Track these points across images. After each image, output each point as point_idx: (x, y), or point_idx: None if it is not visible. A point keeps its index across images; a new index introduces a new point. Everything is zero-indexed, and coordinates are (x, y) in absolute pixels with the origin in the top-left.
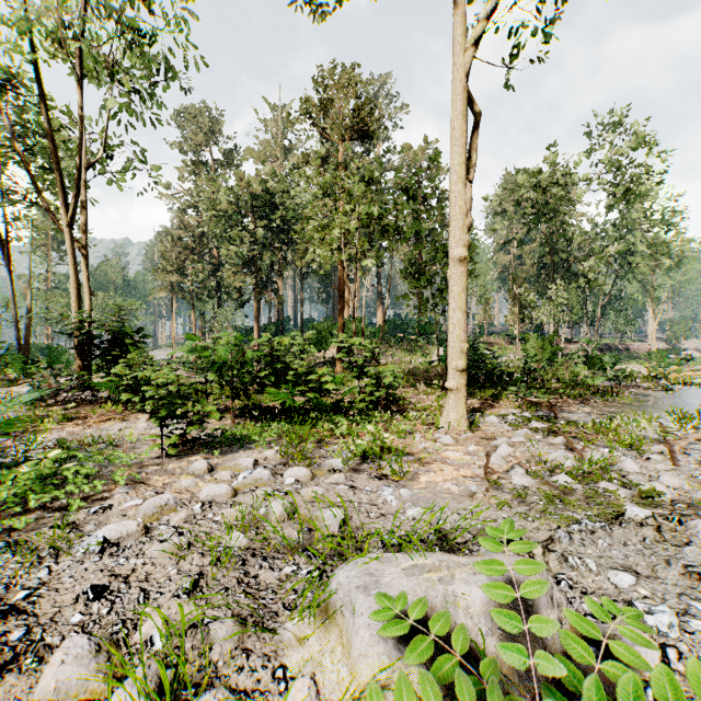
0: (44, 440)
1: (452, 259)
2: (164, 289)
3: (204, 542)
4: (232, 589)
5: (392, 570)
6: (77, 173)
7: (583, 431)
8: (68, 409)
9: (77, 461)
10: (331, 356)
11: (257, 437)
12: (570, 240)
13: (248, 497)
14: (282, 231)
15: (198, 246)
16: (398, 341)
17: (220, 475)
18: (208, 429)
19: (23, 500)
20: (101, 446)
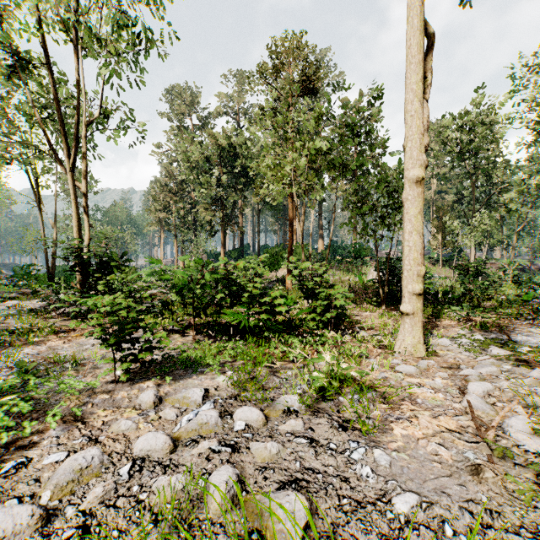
0: (22, 356)
1: (408, 180)
2: (155, 224)
3: None
4: None
5: None
6: (76, 127)
7: None
8: (63, 321)
9: (25, 390)
10: (282, 275)
11: (212, 360)
12: (487, 175)
13: (188, 454)
14: (242, 176)
15: (179, 190)
16: (337, 263)
17: (165, 413)
18: (168, 348)
19: None
20: (67, 364)
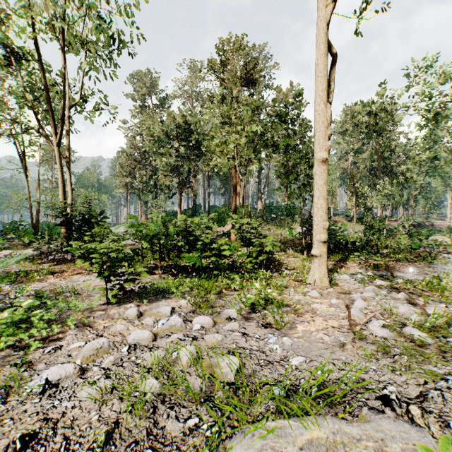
0: (31, 289)
1: (317, 160)
2: (122, 187)
3: (123, 388)
4: (141, 442)
5: (288, 446)
6: (62, 111)
7: (418, 288)
8: (54, 265)
9: (45, 308)
10: (227, 230)
11: (175, 289)
12: (391, 150)
13: (164, 341)
14: (195, 148)
15: (143, 159)
16: (272, 220)
17: (146, 321)
18: (142, 283)
19: (1, 338)
20: (68, 294)
